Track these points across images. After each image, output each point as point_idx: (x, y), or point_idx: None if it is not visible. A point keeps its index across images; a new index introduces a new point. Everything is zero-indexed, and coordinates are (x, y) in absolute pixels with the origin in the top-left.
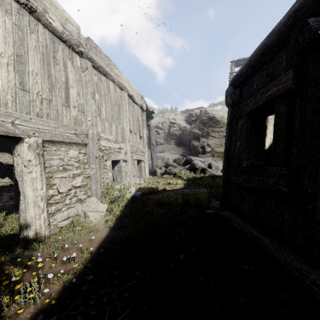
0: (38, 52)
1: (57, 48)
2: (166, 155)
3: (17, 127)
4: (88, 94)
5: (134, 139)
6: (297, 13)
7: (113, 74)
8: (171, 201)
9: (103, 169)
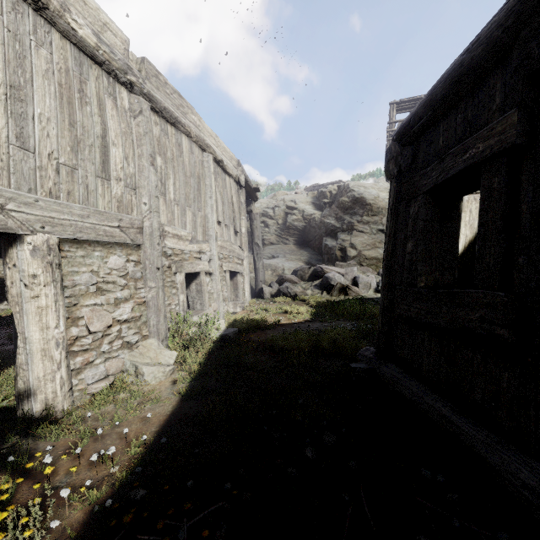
0: (52, 81)
1: (87, 75)
2: (280, 263)
3: (11, 215)
4: (143, 158)
5: (225, 236)
6: (526, 2)
7: (187, 123)
8: (289, 345)
9: (170, 289)
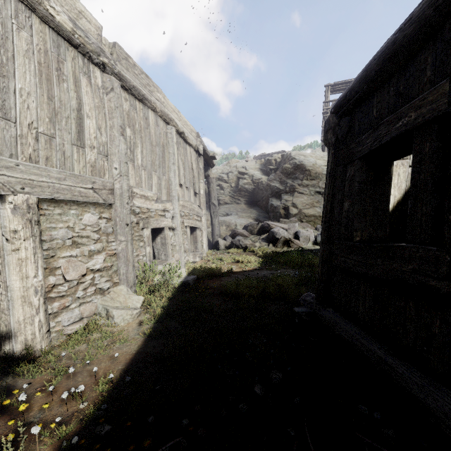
0: (32, 60)
1: (64, 55)
2: (233, 220)
3: None
4: (114, 129)
5: (186, 197)
6: None
7: (153, 100)
8: (241, 291)
9: (137, 242)
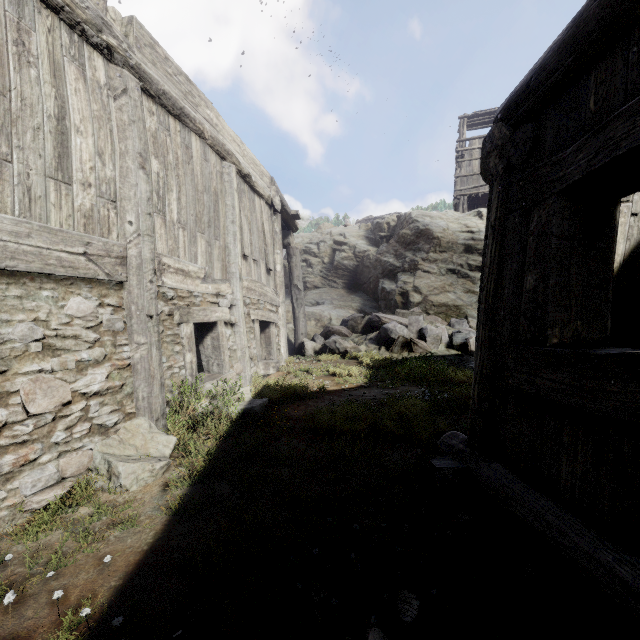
0: None
1: (32, 21)
2: (325, 311)
3: None
4: (128, 157)
5: (254, 275)
6: None
7: (199, 118)
8: (339, 426)
9: (170, 346)
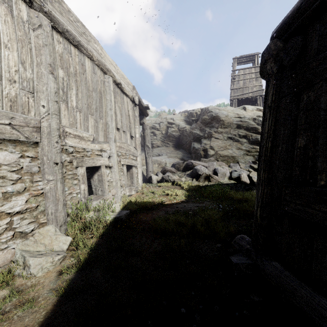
0: None
1: None
2: (163, 159)
3: None
4: (42, 66)
5: (123, 139)
6: None
7: (90, 48)
8: (170, 228)
9: (71, 180)
